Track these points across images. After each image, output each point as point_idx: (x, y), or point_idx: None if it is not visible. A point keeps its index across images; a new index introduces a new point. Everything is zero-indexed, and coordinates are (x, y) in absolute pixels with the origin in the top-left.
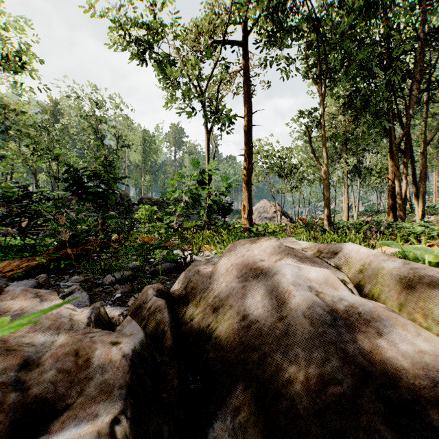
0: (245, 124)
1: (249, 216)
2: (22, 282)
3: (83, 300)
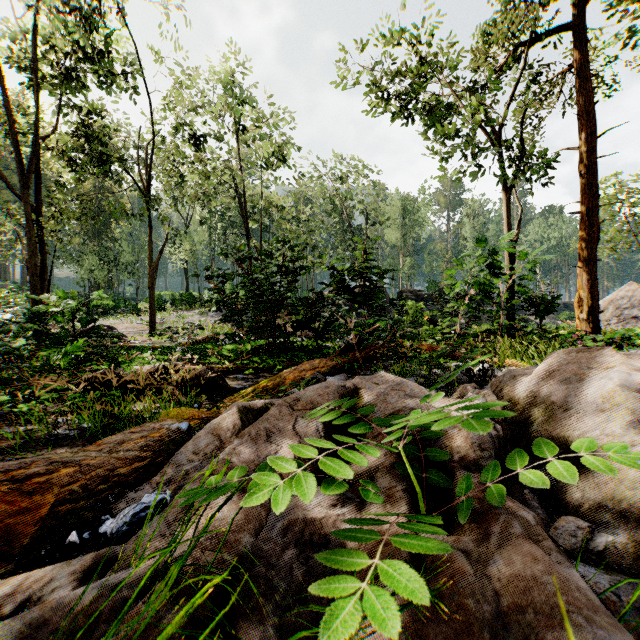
0: (581, 159)
1: (591, 316)
2: (337, 377)
3: None
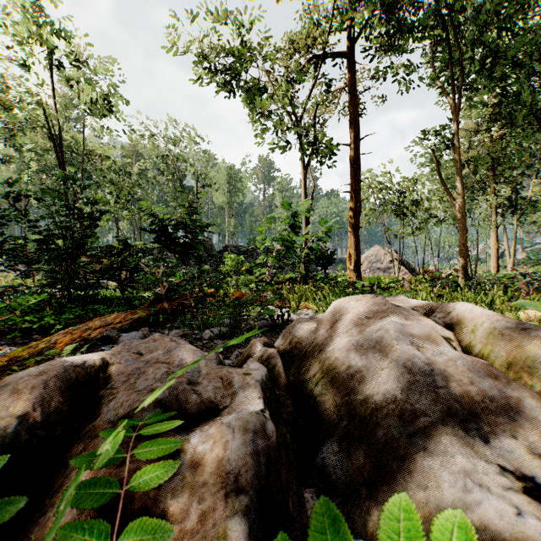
0: (351, 153)
1: (356, 267)
2: (132, 334)
3: None
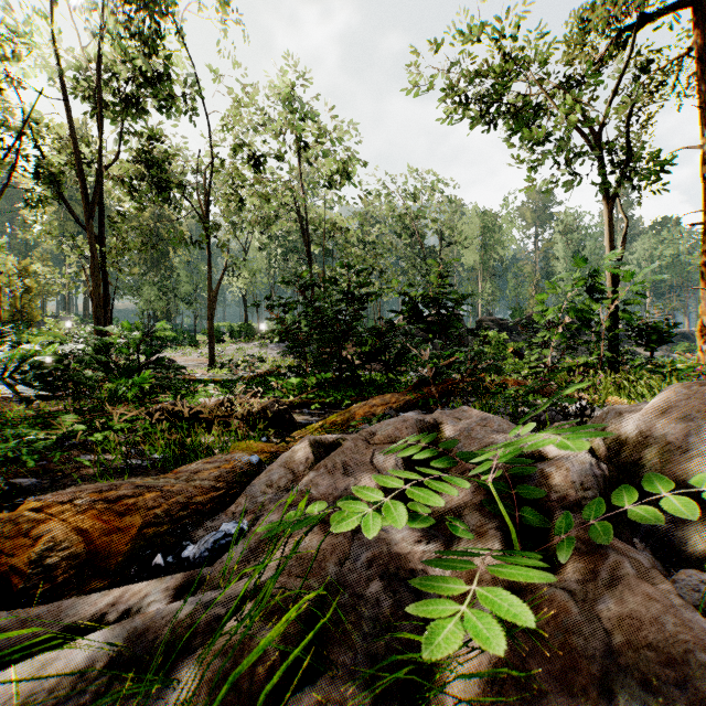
0: (704, 159)
1: None
2: (411, 413)
3: None
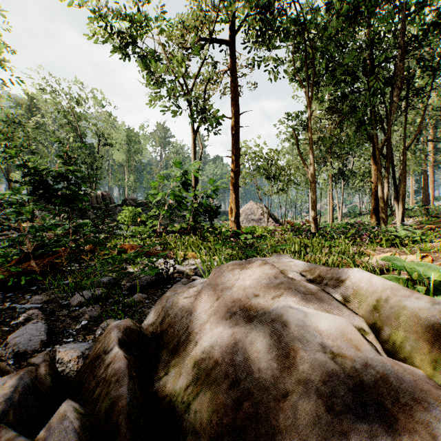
0: (232, 125)
1: (236, 219)
2: None
3: (37, 334)
